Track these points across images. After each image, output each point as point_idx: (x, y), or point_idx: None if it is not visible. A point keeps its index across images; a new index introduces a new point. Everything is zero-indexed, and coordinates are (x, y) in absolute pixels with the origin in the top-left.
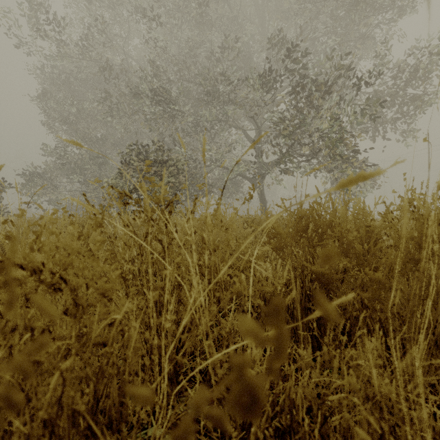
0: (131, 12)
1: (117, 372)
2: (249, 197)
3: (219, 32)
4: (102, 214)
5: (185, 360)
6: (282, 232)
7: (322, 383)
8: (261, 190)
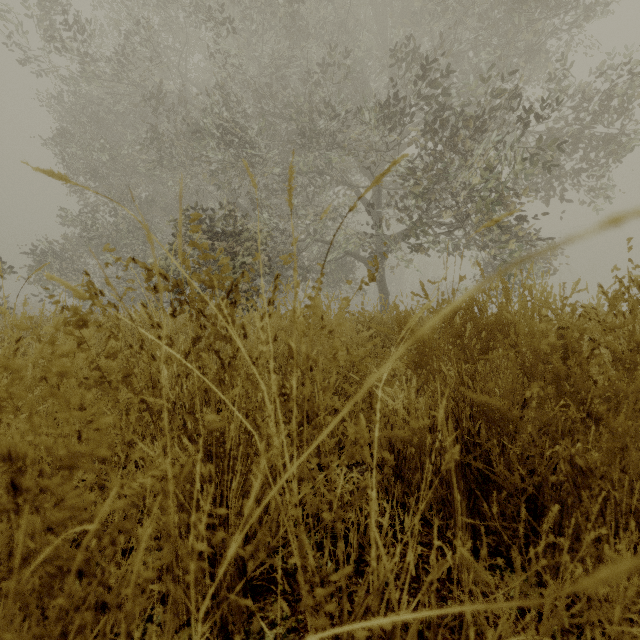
0: (190, 13)
1: (102, 633)
2: (370, 278)
3: (319, 44)
4: (117, 307)
5: (246, 600)
6: (425, 338)
7: (521, 636)
8: (381, 275)
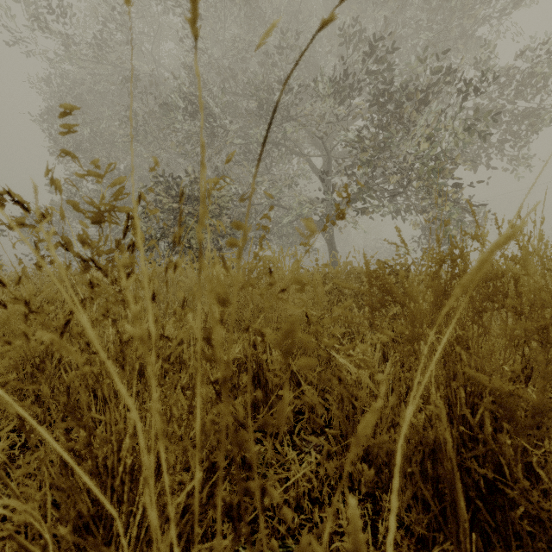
0: (161, 3)
1: None
2: (338, 215)
3: (276, 31)
4: None
5: None
6: (417, 298)
7: None
8: (331, 236)
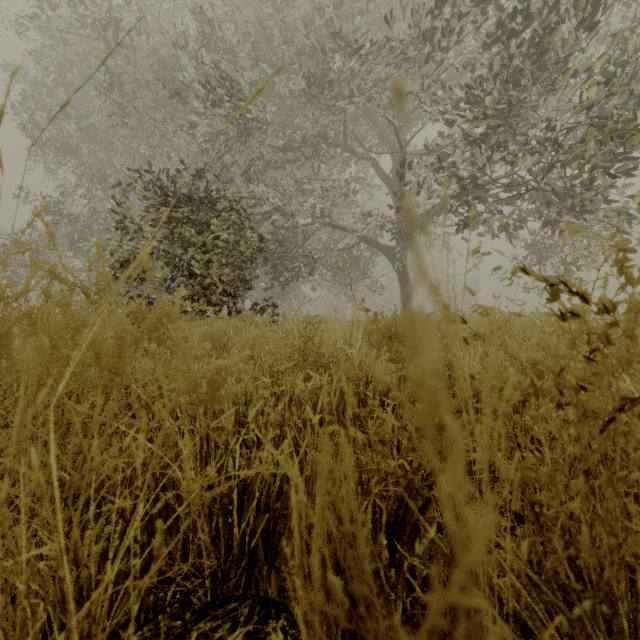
0: None
1: None
2: None
3: None
4: None
5: None
6: None
7: None
8: (403, 266)
